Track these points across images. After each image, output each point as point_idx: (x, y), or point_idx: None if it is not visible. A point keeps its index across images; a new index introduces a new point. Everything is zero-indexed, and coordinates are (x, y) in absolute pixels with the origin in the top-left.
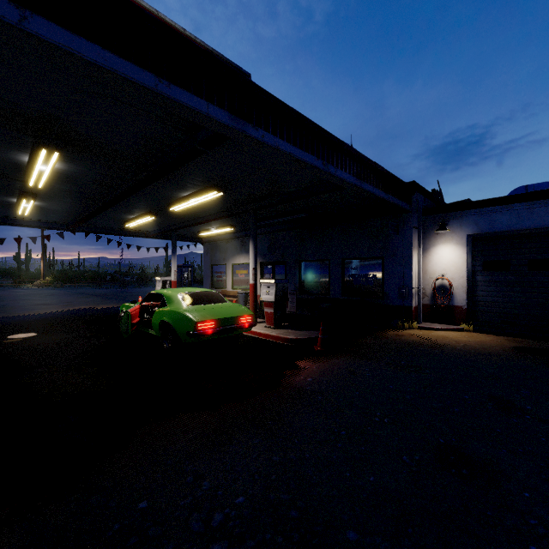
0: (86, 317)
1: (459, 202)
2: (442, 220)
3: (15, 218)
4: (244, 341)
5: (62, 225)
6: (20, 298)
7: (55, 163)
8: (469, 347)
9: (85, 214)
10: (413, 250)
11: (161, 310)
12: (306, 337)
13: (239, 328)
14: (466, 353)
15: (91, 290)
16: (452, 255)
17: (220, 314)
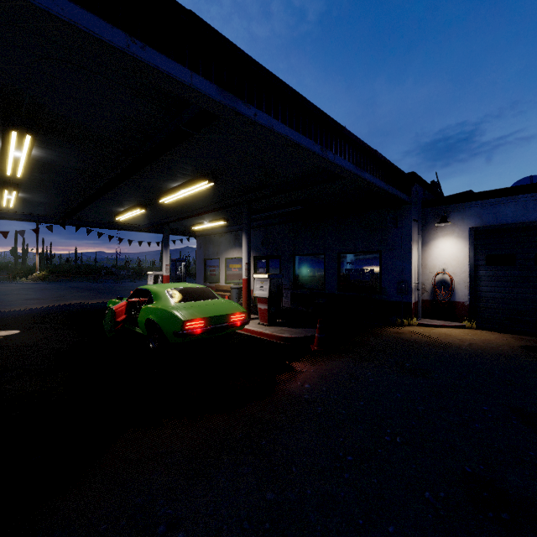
0: (75, 313)
1: (460, 193)
2: (443, 213)
3: (2, 211)
4: (237, 340)
5: (51, 218)
6: (11, 292)
7: (31, 149)
8: (475, 347)
9: (72, 207)
10: (412, 244)
11: (147, 308)
12: (302, 336)
13: (231, 327)
14: (473, 354)
15: (85, 284)
16: (453, 248)
17: (210, 312)
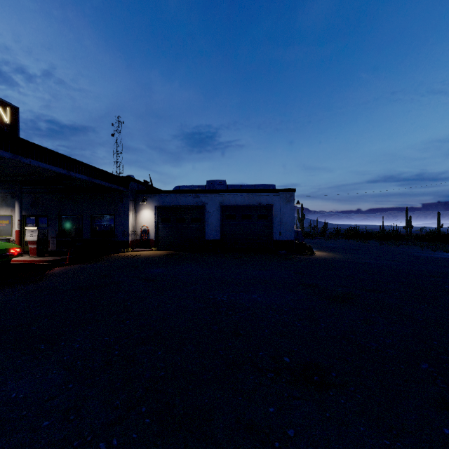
0: None
1: (153, 189)
2: (143, 198)
3: None
4: (13, 265)
5: None
6: None
7: None
8: (147, 256)
9: None
10: (129, 212)
11: None
12: (60, 258)
13: (10, 255)
14: (142, 257)
15: None
16: (149, 215)
17: None
